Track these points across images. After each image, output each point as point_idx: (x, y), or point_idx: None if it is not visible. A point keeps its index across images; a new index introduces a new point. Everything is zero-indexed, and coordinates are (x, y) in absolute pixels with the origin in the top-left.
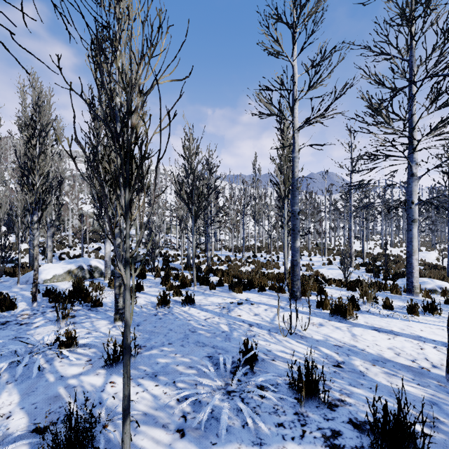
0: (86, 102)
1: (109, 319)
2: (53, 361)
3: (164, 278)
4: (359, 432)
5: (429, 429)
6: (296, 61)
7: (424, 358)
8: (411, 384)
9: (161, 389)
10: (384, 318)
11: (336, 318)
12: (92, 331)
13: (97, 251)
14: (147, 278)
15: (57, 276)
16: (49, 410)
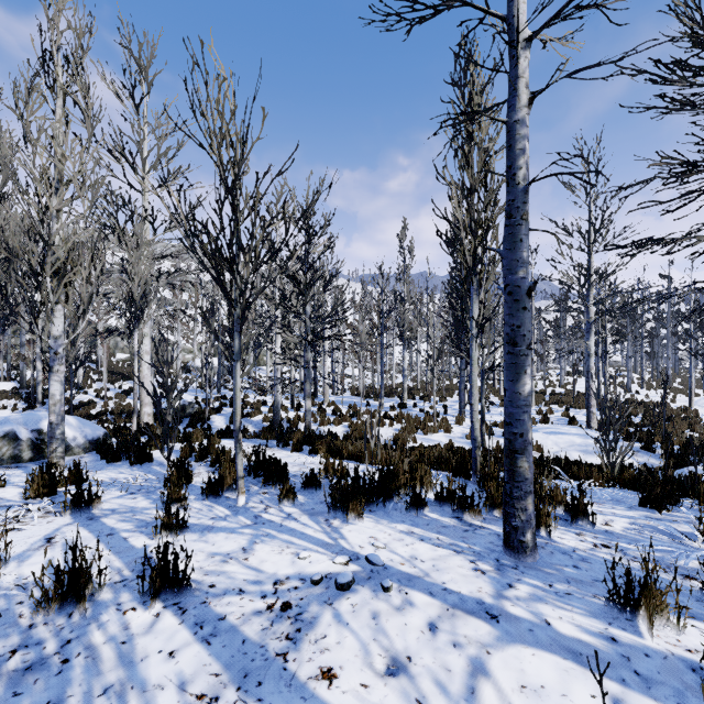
0: None
1: None
2: None
3: (174, 470)
4: None
5: None
6: None
7: None
8: None
9: None
10: None
11: None
12: None
13: (124, 395)
14: (155, 462)
15: None
16: None
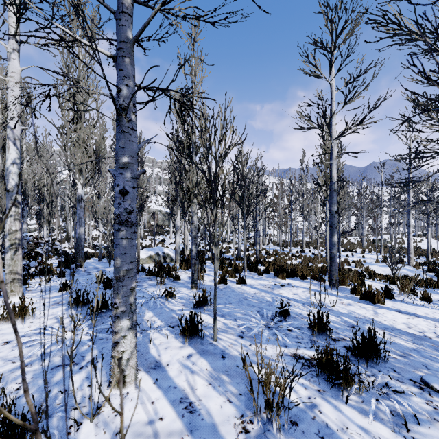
0: (195, 164)
1: (187, 287)
2: (164, 303)
3: (221, 265)
4: (348, 351)
5: (399, 357)
6: (333, 80)
7: (433, 332)
8: (407, 342)
9: (228, 321)
10: (414, 306)
11: (365, 301)
12: (179, 293)
13: (163, 242)
14: (207, 265)
15: (142, 259)
16: (171, 321)
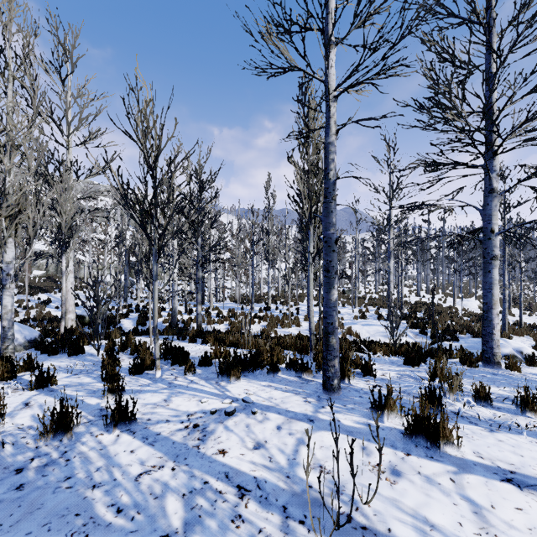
0: None
1: None
2: None
3: (106, 357)
4: None
5: None
6: None
7: None
8: None
9: None
10: (499, 435)
11: (417, 443)
12: None
13: (43, 305)
14: (86, 354)
15: None
16: None
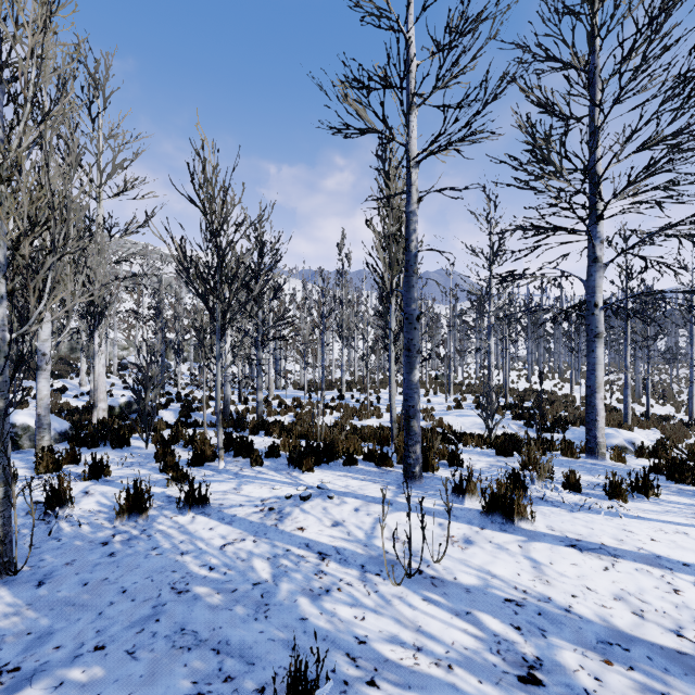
0: None
1: None
2: None
3: (161, 447)
4: None
5: None
6: (413, 33)
7: None
8: None
9: None
10: (577, 514)
11: (493, 520)
12: None
13: (58, 394)
14: (132, 446)
15: None
16: None
